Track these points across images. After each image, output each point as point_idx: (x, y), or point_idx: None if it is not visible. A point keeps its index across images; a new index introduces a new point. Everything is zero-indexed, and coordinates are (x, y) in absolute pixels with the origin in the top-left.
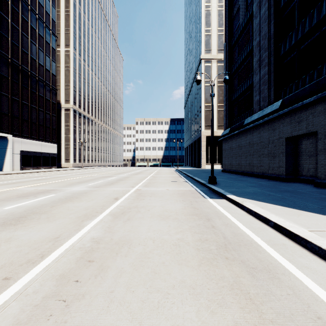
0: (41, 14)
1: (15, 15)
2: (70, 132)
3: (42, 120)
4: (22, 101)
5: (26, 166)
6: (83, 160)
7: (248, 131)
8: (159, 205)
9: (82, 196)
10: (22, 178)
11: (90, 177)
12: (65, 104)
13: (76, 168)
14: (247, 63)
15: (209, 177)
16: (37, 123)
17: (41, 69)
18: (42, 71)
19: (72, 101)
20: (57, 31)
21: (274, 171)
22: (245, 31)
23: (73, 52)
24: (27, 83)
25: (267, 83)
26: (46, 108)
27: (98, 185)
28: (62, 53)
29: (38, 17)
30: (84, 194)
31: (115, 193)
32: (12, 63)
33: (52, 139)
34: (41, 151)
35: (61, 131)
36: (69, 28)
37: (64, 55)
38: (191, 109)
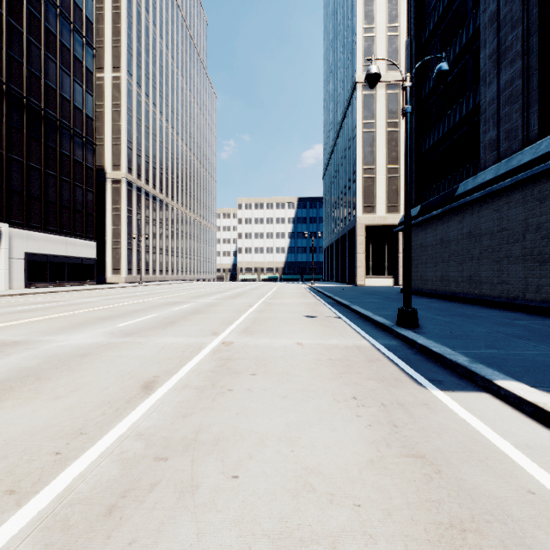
0: (66, 6)
1: (15, 5)
2: (121, 220)
3: (67, 198)
4: (28, 162)
5: (36, 281)
6: (145, 271)
7: (467, 209)
8: (277, 431)
9: (58, 373)
10: (2, 306)
11: (139, 303)
12: (113, 172)
13: (130, 284)
14: (461, 69)
15: (400, 311)
16: (58, 203)
17: (66, 105)
18: (68, 109)
19: (125, 165)
20: (99, 44)
21: (542, 294)
22: (456, 5)
23: (126, 80)
24: (38, 131)
25: (519, 98)
26: (75, 177)
27: (137, 326)
28: (107, 81)
29: (60, 11)
30: (73, 363)
31: (160, 359)
32: (9, 92)
33: (87, 232)
34: (65, 253)
35: (106, 219)
36: (119, 38)
37: (112, 85)
38: (336, 179)
